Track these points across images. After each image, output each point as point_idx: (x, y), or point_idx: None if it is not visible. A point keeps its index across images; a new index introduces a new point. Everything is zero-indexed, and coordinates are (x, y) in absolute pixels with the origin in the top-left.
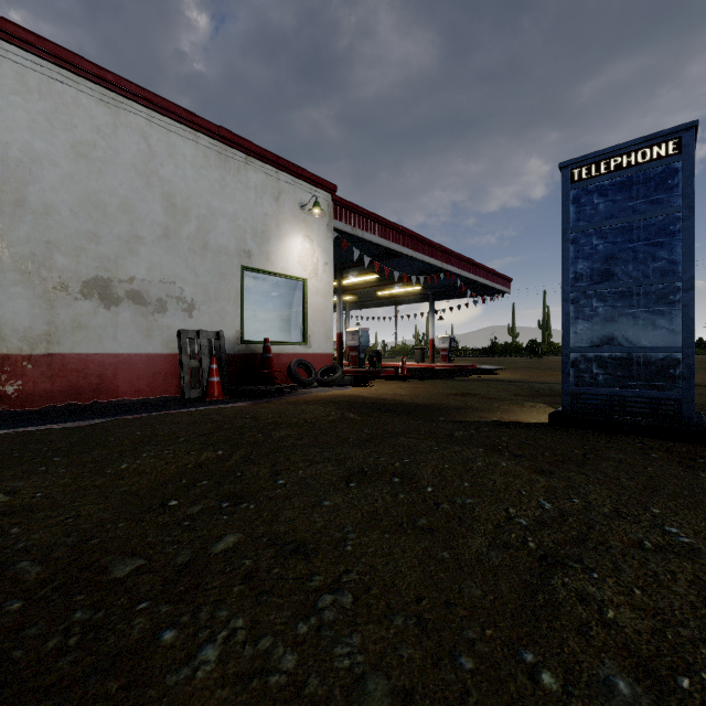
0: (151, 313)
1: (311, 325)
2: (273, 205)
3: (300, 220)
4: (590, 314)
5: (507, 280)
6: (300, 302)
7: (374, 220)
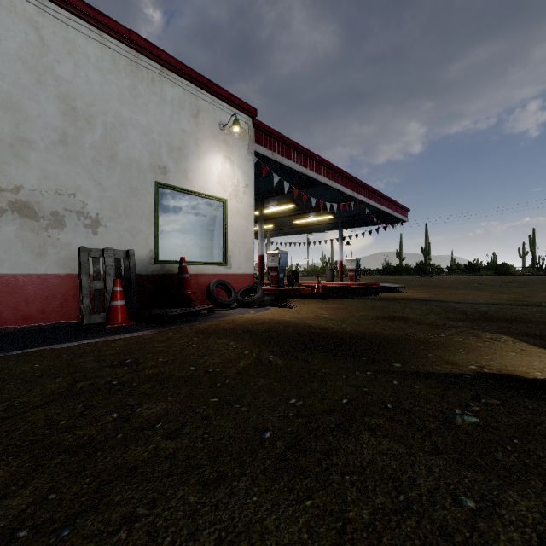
0: (44, 228)
1: (231, 246)
2: (191, 122)
3: (220, 140)
4: None
5: (406, 210)
6: (220, 223)
7: (293, 147)
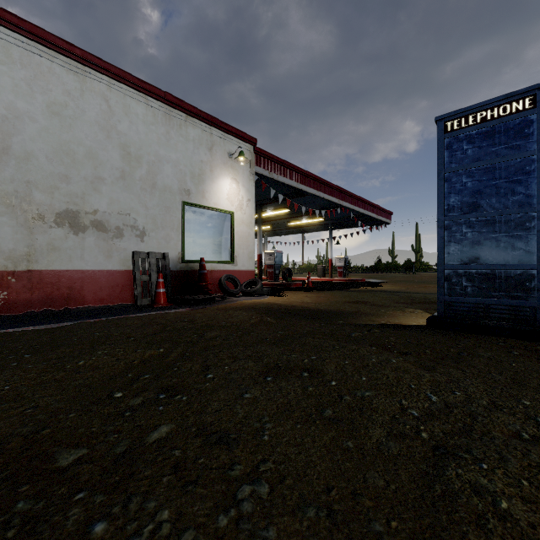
0: (111, 238)
1: (237, 248)
2: (207, 154)
3: (229, 165)
4: (460, 238)
5: (389, 214)
6: (229, 230)
7: (286, 166)
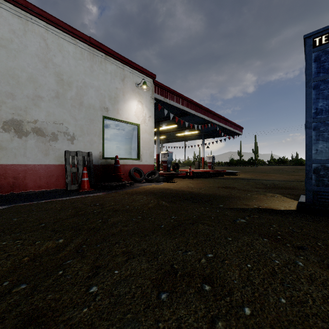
0: (48, 141)
1: (142, 149)
2: (120, 83)
3: (136, 92)
4: (328, 137)
5: (241, 128)
6: (136, 137)
7: (175, 94)
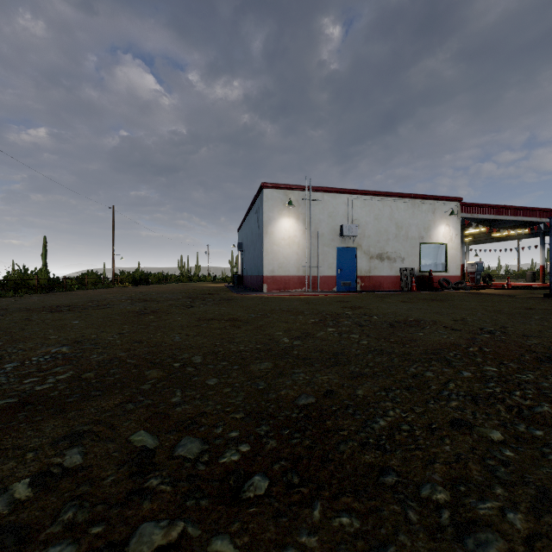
0: (392, 263)
1: (449, 263)
2: (431, 216)
3: (443, 218)
4: None
5: None
6: (443, 253)
7: (485, 207)
